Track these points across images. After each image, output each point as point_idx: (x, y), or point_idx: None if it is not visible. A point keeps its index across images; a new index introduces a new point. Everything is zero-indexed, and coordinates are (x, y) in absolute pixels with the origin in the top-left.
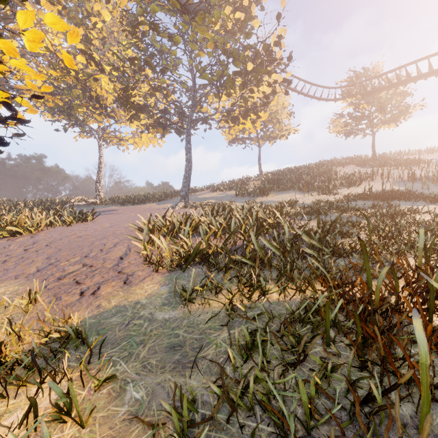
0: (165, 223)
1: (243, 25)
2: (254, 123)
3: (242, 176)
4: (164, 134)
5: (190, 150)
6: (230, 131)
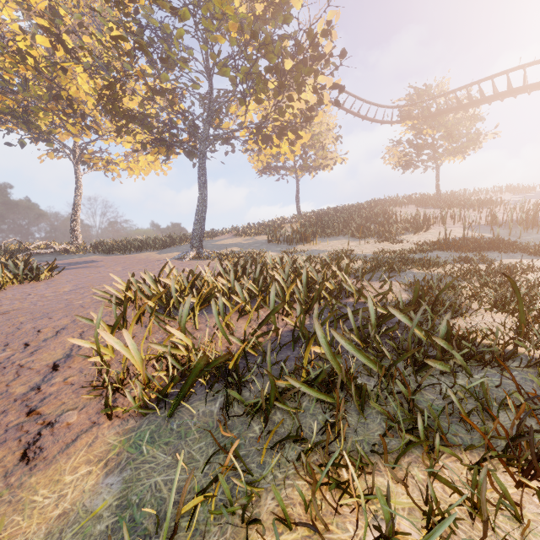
0: (156, 288)
1: (278, 10)
2: (293, 145)
3: (275, 216)
4: (169, 156)
5: (205, 178)
6: (259, 156)
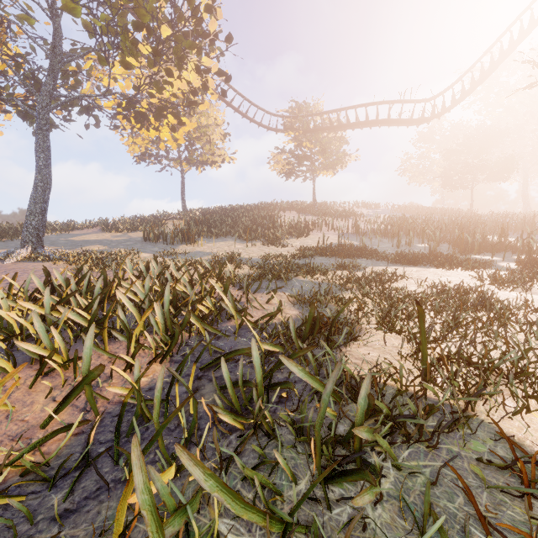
0: None
1: None
2: (175, 131)
3: (157, 211)
4: None
5: (47, 150)
6: (136, 139)
